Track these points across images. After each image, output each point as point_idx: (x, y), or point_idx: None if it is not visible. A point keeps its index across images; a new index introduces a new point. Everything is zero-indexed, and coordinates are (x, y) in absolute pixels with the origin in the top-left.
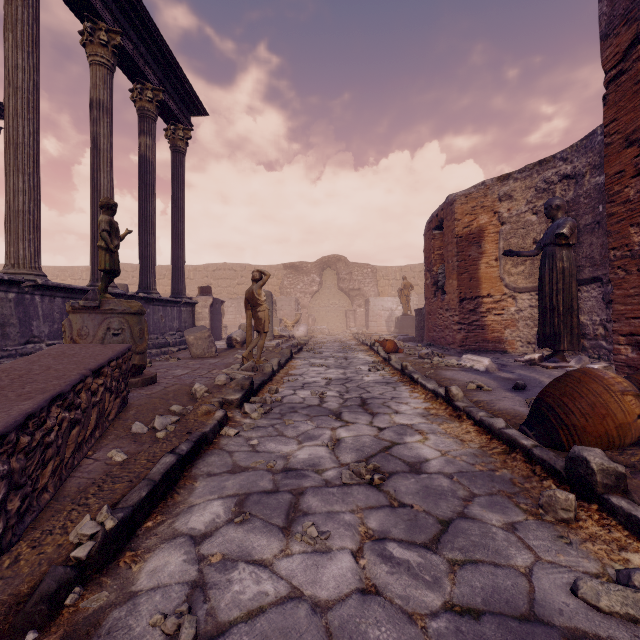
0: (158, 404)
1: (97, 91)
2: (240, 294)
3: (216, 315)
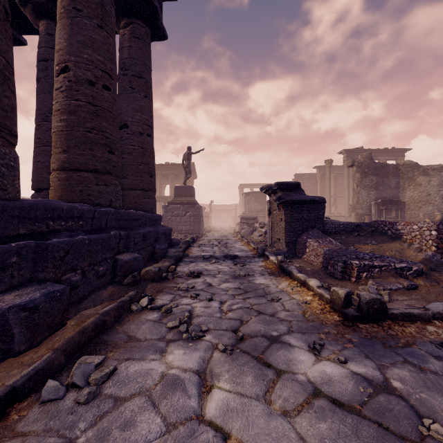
0: None
1: None
2: None
3: None
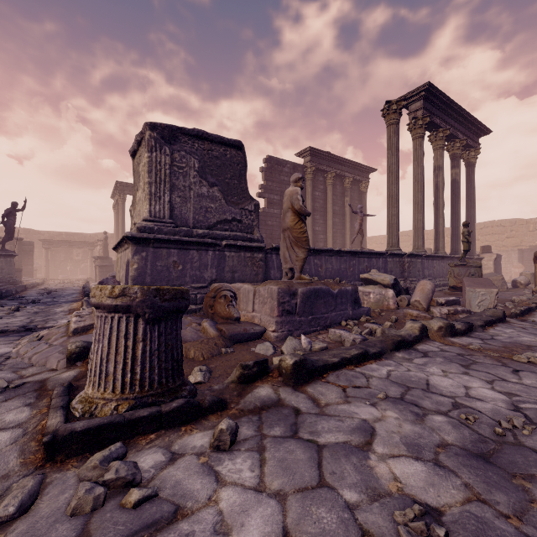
0: (499, 301)
1: (437, 162)
2: (509, 246)
3: (497, 266)
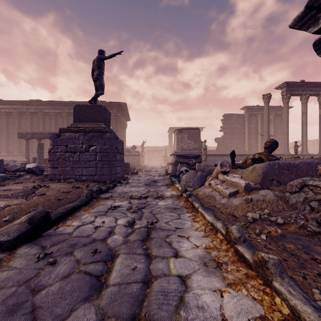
0: None
1: (302, 110)
2: None
3: None
